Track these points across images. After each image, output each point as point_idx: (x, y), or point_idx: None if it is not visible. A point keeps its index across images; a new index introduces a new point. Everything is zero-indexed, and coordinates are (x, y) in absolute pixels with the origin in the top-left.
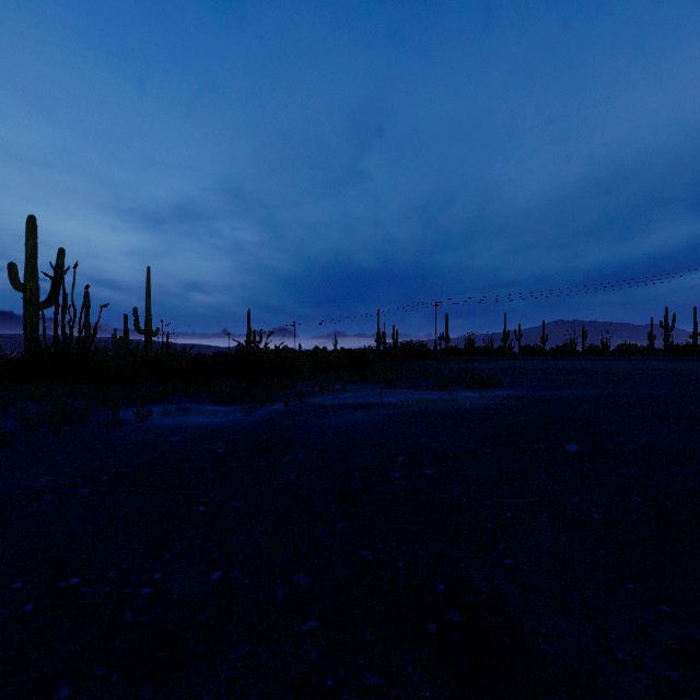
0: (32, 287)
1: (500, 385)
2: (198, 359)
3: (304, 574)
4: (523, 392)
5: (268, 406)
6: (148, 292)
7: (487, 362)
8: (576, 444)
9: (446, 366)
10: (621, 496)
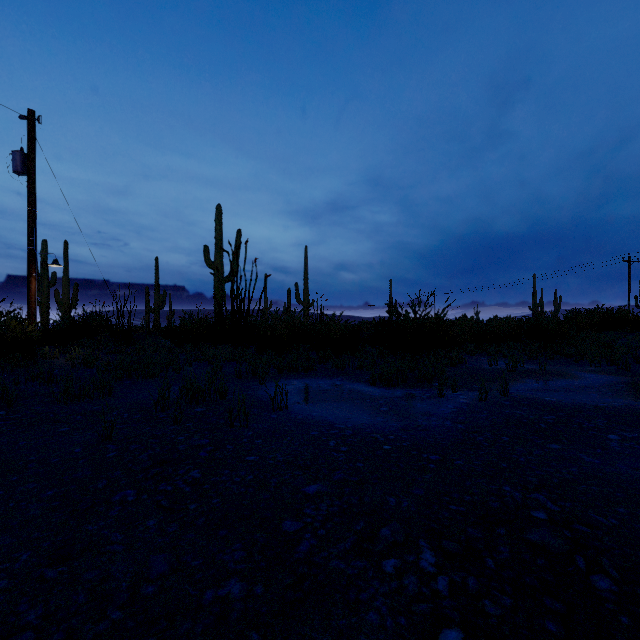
0: (218, 264)
1: None
2: (347, 326)
3: None
4: None
5: (448, 395)
6: (305, 268)
7: None
8: None
9: None
10: None
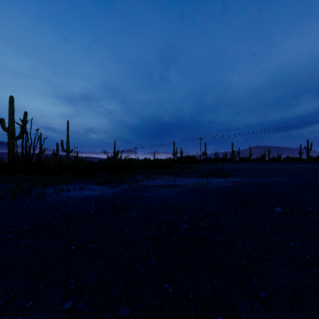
0: (11, 129)
1: (232, 176)
2: (89, 163)
3: (126, 305)
4: (244, 179)
5: (120, 186)
6: (67, 132)
7: (225, 165)
8: (280, 208)
9: (206, 167)
10: (317, 241)
